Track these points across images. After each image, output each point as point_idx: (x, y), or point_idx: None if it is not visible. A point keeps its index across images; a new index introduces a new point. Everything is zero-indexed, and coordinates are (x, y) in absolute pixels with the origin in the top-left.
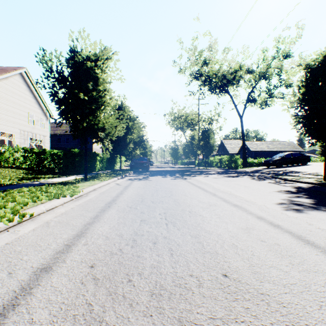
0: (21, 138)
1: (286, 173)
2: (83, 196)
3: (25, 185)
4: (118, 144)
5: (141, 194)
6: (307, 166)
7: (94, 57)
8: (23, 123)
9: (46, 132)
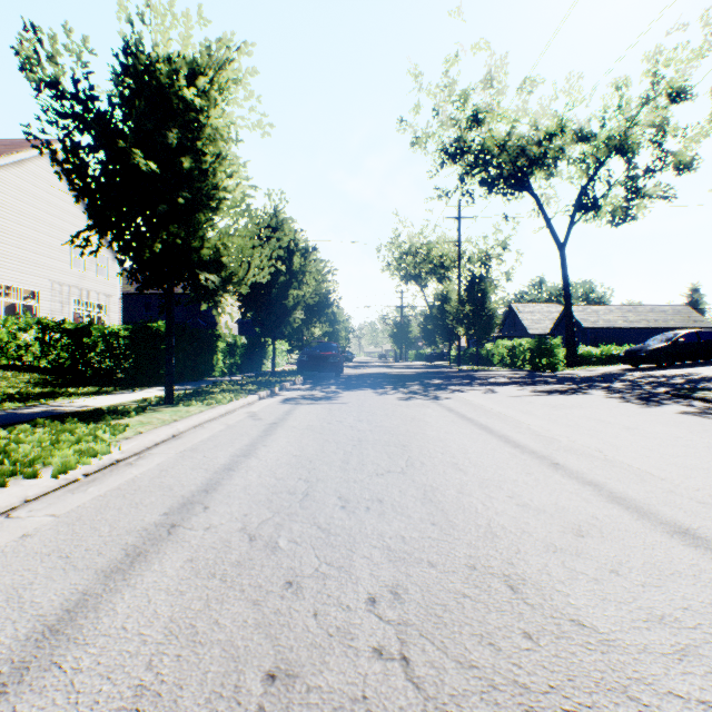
0: (54, 301)
1: (696, 383)
2: (121, 464)
3: None
4: (267, 311)
5: (309, 457)
6: None
7: (187, 63)
8: (58, 266)
9: (113, 286)
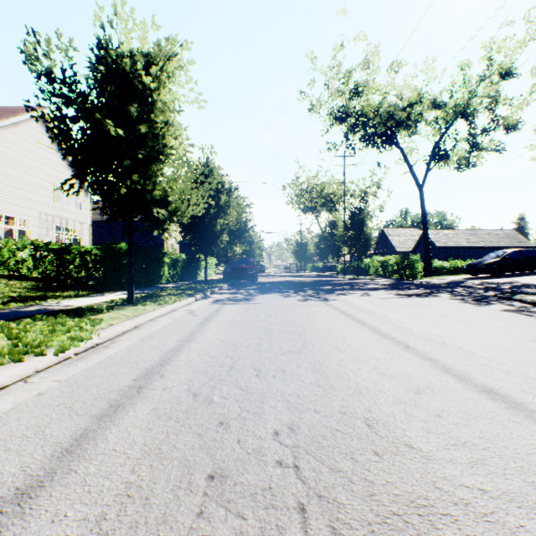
0: (42, 227)
1: (518, 288)
2: (100, 346)
3: (3, 314)
4: (201, 235)
5: (233, 342)
6: None
7: (144, 56)
8: (44, 201)
9: (85, 216)
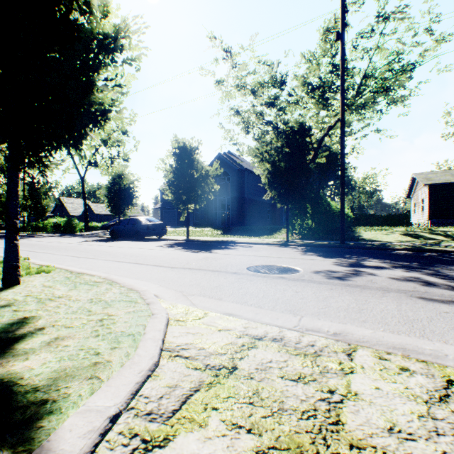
0: None
1: None
2: None
3: None
4: None
5: (1, 244)
6: None
7: None
8: None
9: None
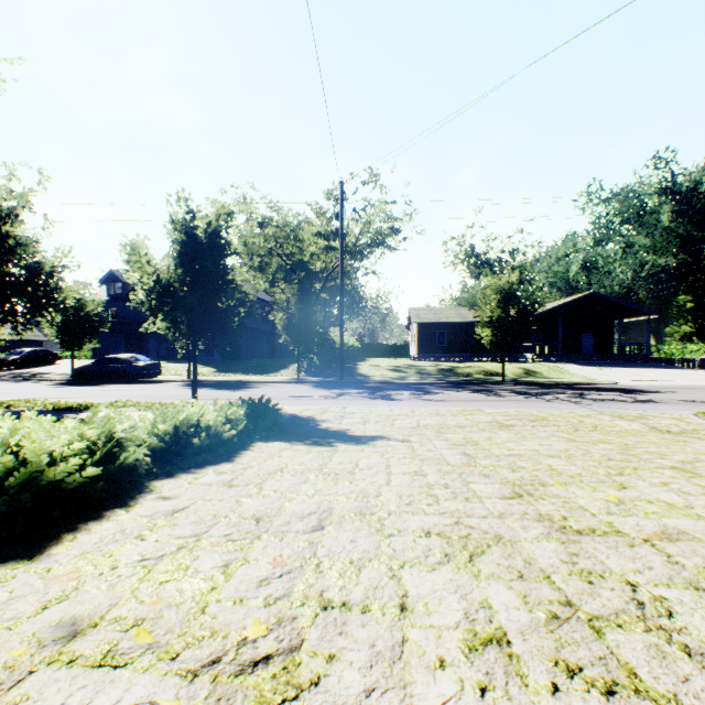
0: None
1: (36, 375)
2: None
3: None
4: None
5: None
6: (58, 366)
7: None
8: None
9: None
